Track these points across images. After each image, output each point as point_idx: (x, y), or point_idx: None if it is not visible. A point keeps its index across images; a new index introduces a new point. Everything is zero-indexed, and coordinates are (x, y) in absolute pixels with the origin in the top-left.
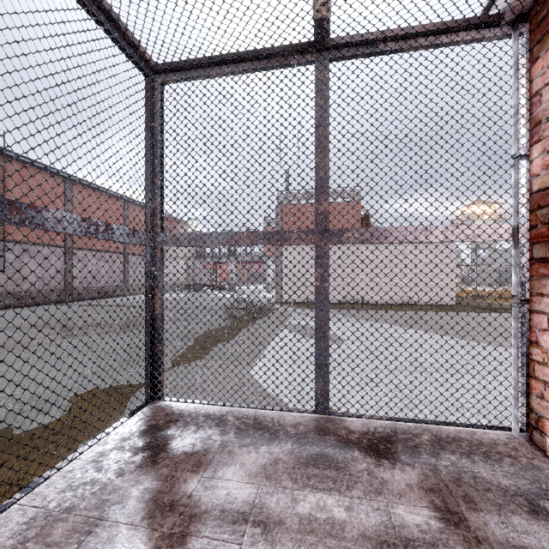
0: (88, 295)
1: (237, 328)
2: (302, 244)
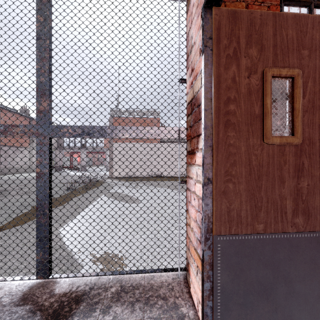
0: None
1: (71, 196)
2: (125, 142)
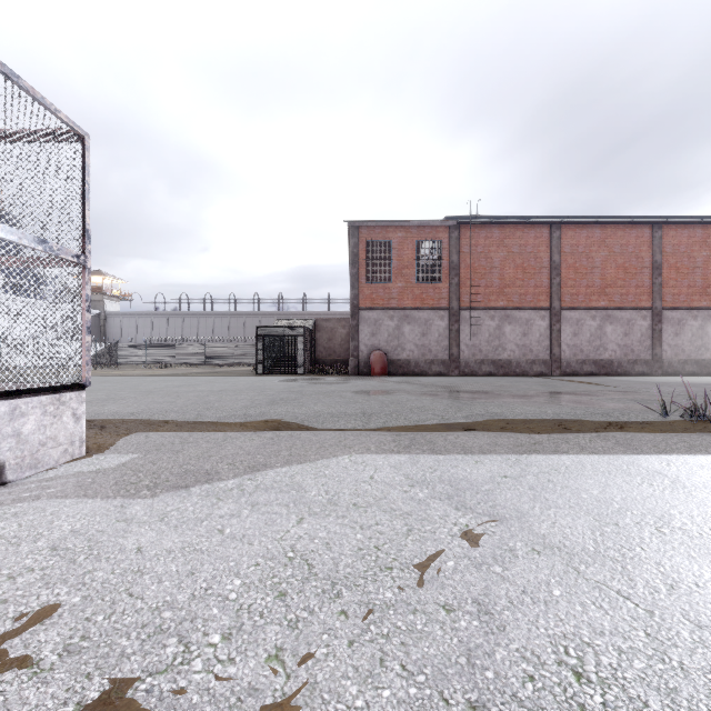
0: (584, 370)
1: (625, 427)
2: None
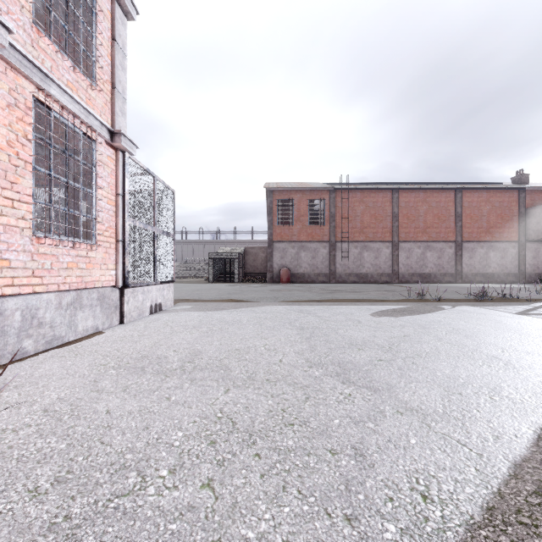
0: (413, 279)
1: (384, 301)
2: None
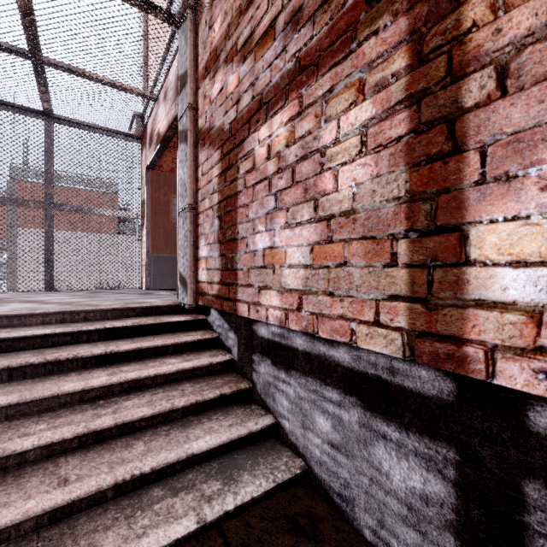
0: None
1: None
2: None
